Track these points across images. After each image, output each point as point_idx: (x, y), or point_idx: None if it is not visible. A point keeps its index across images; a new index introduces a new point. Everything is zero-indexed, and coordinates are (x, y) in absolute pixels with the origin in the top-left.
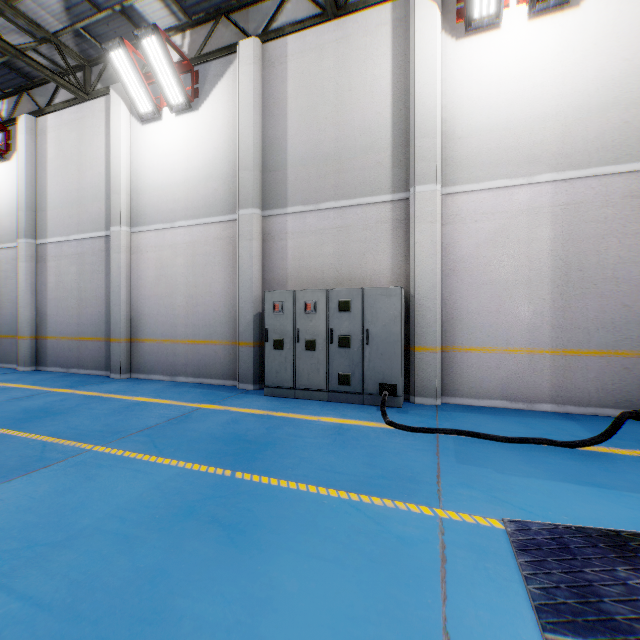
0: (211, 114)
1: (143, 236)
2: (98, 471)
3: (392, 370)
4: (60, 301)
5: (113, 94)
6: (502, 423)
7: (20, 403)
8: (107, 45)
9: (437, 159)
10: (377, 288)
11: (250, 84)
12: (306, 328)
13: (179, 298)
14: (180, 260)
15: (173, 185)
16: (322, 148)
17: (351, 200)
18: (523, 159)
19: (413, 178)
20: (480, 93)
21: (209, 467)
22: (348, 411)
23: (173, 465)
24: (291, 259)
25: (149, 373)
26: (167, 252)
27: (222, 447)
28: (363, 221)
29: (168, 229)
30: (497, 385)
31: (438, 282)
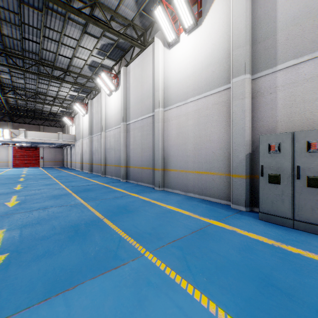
0: (210, 23)
1: (170, 112)
2: (147, 291)
3: None
4: (134, 150)
5: (155, 39)
6: None
7: (116, 200)
8: (153, 7)
9: None
10: None
11: None
12: (308, 166)
13: (189, 145)
14: (190, 122)
15: (186, 78)
16: None
17: None
18: None
19: None
20: None
21: None
22: None
23: (212, 312)
24: (281, 108)
25: (173, 189)
26: (182, 118)
27: (256, 294)
28: None
29: (183, 105)
30: None
31: None
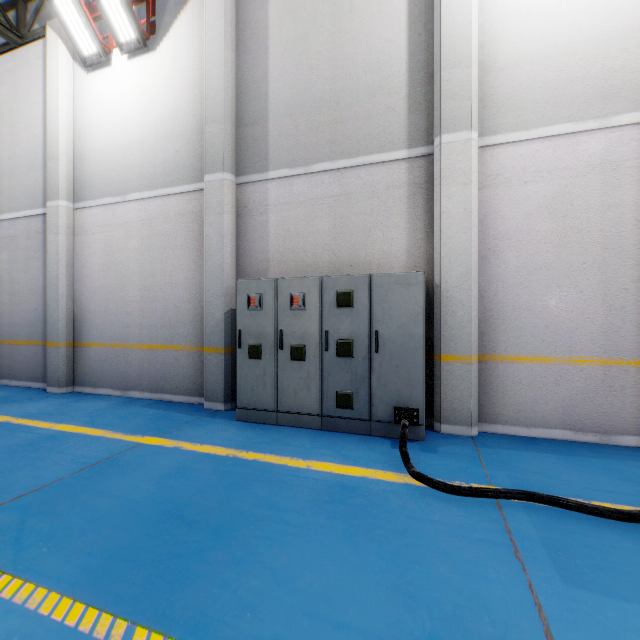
0: (172, 55)
1: (88, 213)
2: None
3: (412, 388)
4: None
5: (50, 34)
6: (582, 472)
7: None
8: None
9: (472, 96)
10: (390, 274)
11: (220, 10)
12: (292, 329)
13: (132, 291)
14: (133, 243)
15: (125, 147)
16: (314, 92)
17: (352, 159)
18: (594, 94)
19: (438, 124)
20: (531, 6)
21: (87, 608)
22: (351, 449)
23: (18, 602)
24: (273, 239)
25: (96, 386)
26: (117, 233)
27: (137, 540)
28: (369, 186)
29: (119, 203)
30: (556, 408)
31: (474, 266)
